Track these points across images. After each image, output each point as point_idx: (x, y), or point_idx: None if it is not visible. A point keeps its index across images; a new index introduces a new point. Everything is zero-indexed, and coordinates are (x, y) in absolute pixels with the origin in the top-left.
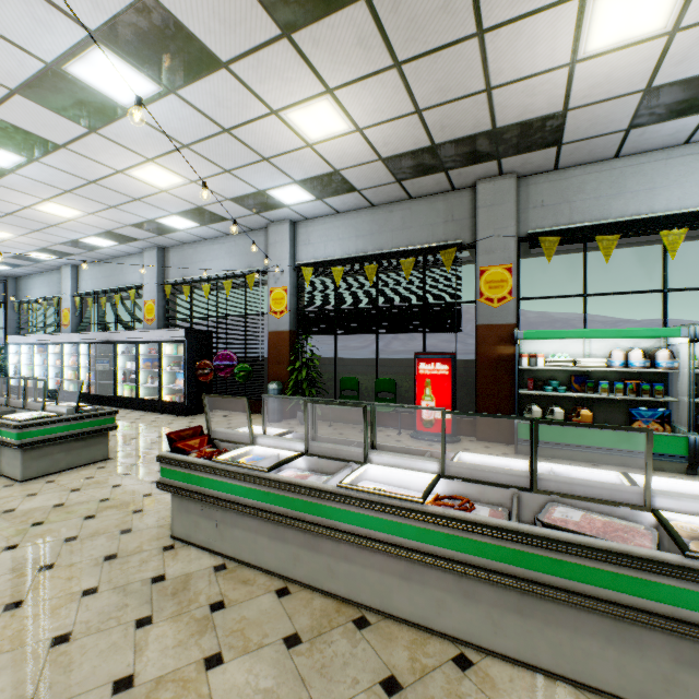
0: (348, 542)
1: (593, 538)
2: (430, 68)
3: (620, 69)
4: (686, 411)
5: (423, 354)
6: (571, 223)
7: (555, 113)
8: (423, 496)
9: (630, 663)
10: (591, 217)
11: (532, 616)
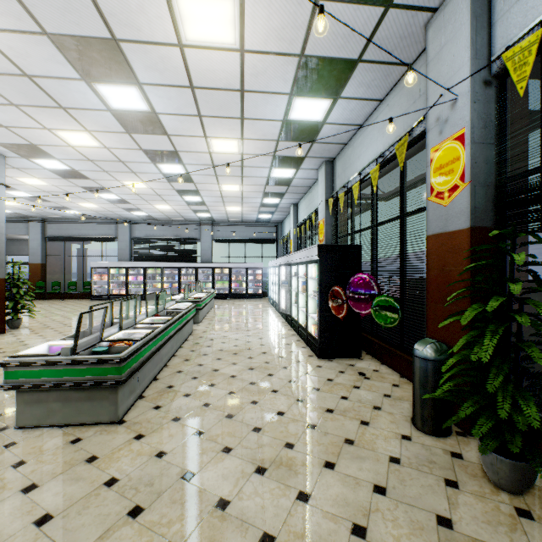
0: None
1: None
2: None
3: None
4: None
5: None
6: None
7: None
8: None
9: None
10: None
11: None
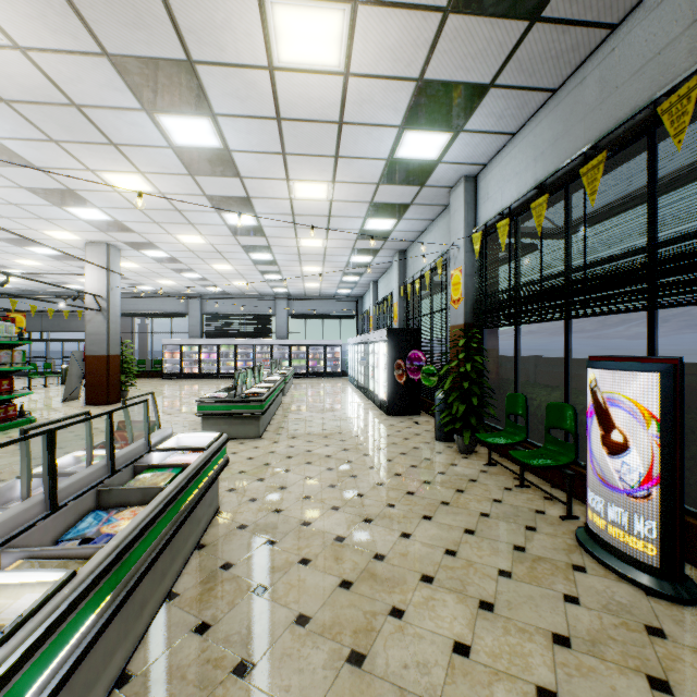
0: None
1: None
2: None
3: None
4: None
5: (603, 359)
6: None
7: None
8: None
9: None
10: None
11: None
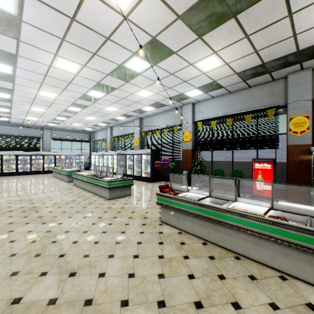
0: (231, 228)
1: None
2: (263, 34)
3: None
4: None
5: (256, 159)
6: None
7: None
8: (264, 214)
9: None
10: None
11: None
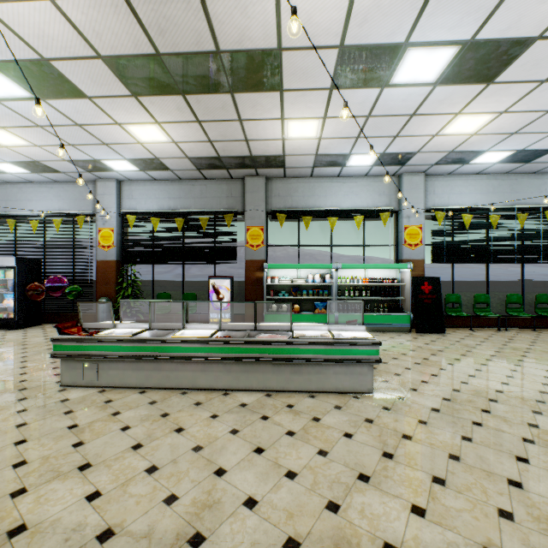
0: (178, 360)
1: (269, 338)
2: (217, 126)
3: (304, 145)
4: (338, 303)
5: (214, 277)
6: (292, 207)
7: (280, 155)
8: (211, 335)
9: (279, 378)
10: (301, 206)
11: (251, 372)
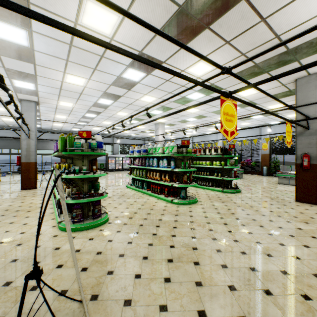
0: None
1: None
2: None
3: None
4: None
5: None
6: None
7: None
8: None
9: None
10: None
11: None
